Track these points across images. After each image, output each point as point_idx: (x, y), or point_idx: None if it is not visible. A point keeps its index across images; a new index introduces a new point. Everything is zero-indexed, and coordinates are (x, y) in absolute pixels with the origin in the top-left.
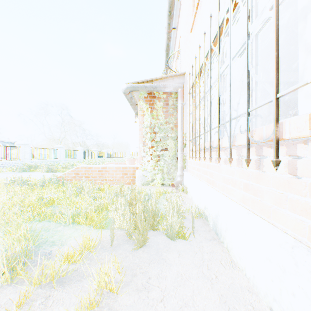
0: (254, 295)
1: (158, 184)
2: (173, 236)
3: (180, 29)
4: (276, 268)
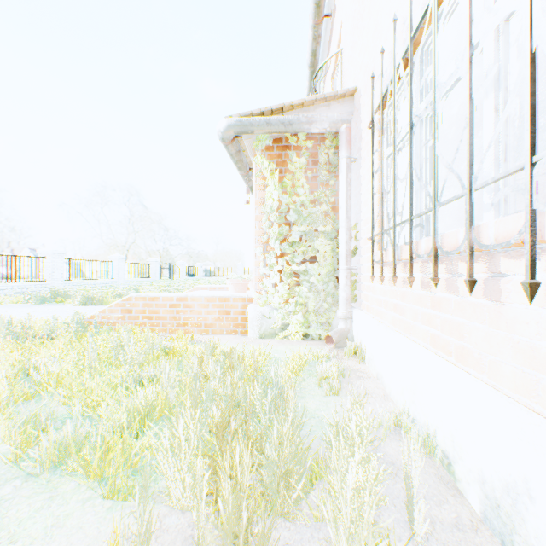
0: None
1: (296, 336)
2: None
3: (341, 8)
4: None
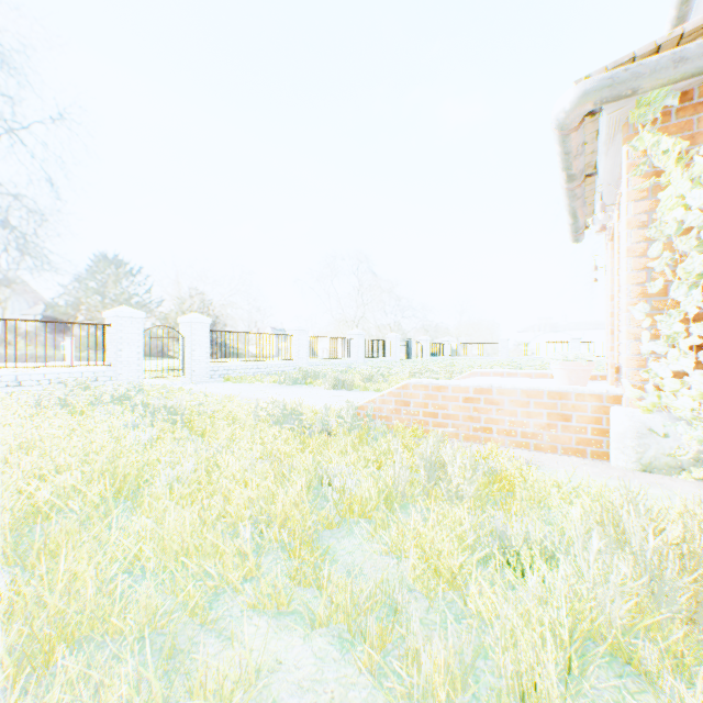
0: None
1: None
2: None
3: None
4: None
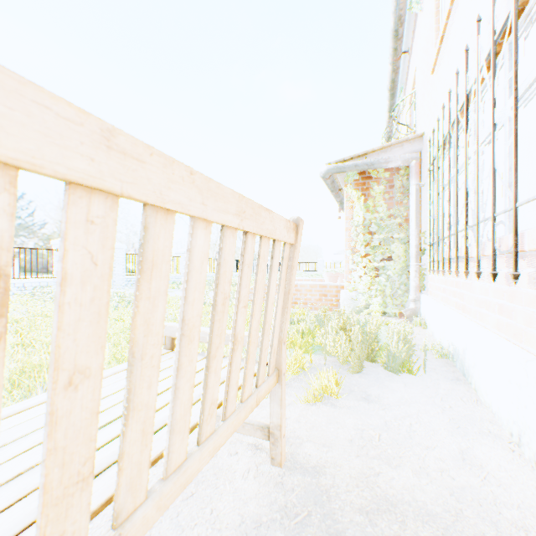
0: (495, 425)
1: (376, 313)
2: (397, 367)
3: (415, 56)
4: (514, 388)
